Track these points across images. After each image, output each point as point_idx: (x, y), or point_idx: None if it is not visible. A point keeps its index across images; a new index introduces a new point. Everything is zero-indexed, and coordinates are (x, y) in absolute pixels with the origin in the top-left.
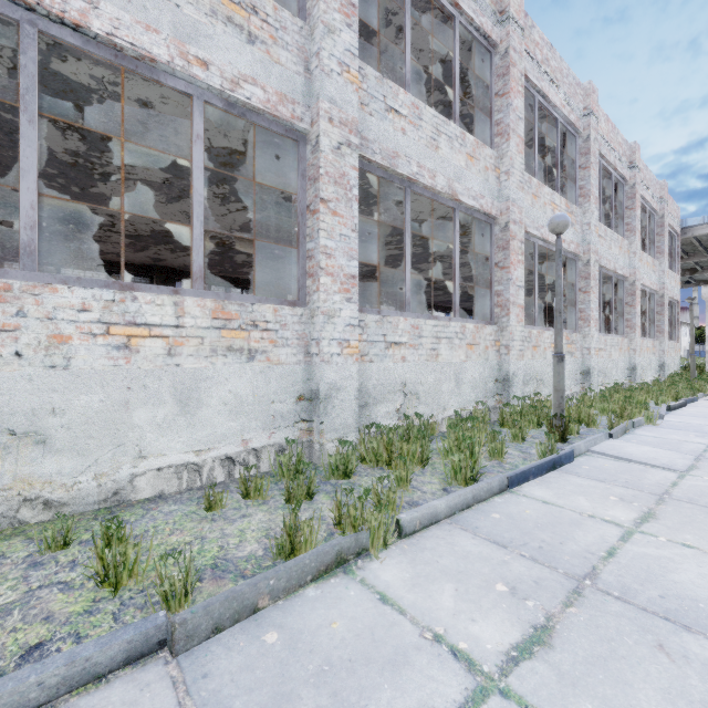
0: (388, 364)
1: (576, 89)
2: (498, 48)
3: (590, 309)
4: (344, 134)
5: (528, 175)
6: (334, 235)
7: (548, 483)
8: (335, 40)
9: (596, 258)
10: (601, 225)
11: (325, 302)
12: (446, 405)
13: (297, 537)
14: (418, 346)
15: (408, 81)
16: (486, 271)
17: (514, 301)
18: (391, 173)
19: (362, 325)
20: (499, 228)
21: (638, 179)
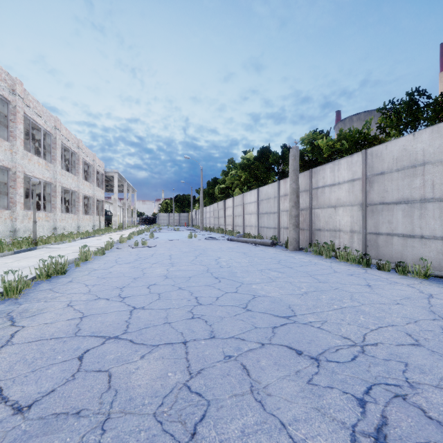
0: None
1: (51, 118)
2: (11, 102)
3: (57, 204)
4: None
5: (26, 152)
6: None
7: (27, 253)
8: None
9: (60, 184)
10: (63, 170)
11: None
12: None
13: None
14: None
15: None
16: (5, 188)
17: (19, 201)
18: None
19: None
20: (12, 172)
21: (81, 153)
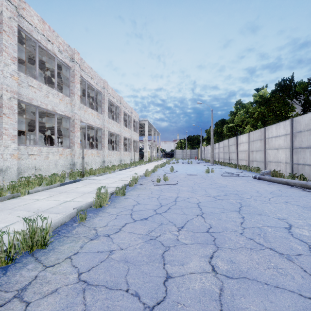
0: (29, 160)
1: (101, 80)
2: (71, 68)
3: (105, 144)
4: (12, 94)
5: (83, 105)
6: (8, 123)
7: (70, 184)
8: (9, 67)
9: (107, 129)
10: (110, 119)
11: (5, 143)
12: (51, 172)
13: (1, 195)
14: (41, 155)
15: (37, 76)
16: (68, 132)
17: (76, 142)
18: (30, 103)
19: (19, 149)
20: (72, 120)
21: (122, 107)
